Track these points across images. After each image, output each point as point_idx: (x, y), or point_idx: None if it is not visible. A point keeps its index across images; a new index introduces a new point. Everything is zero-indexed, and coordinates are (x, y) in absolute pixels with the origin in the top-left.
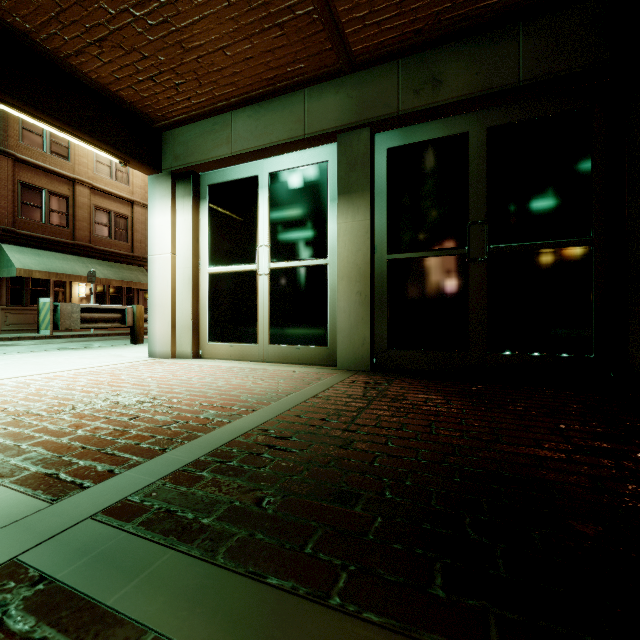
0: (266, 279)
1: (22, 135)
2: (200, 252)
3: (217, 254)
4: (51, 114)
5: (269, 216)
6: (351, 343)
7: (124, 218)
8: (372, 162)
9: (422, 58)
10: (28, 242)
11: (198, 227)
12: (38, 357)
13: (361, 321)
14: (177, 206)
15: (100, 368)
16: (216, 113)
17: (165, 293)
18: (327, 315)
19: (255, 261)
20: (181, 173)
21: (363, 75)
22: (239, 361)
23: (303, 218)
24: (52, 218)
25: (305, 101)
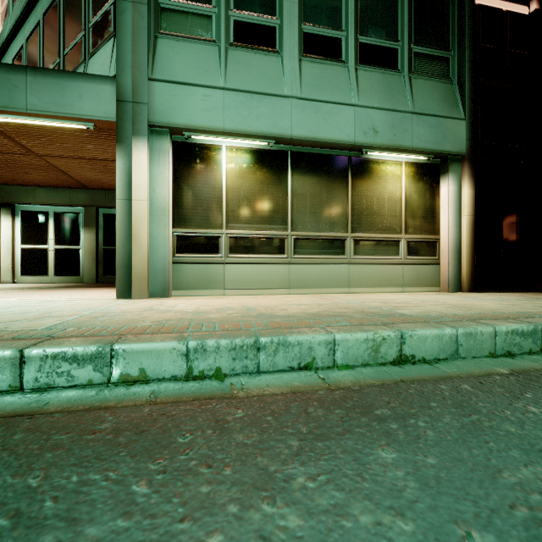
0: (53, 252)
1: None
2: (15, 238)
3: (26, 240)
4: None
5: (54, 228)
6: (90, 275)
7: None
8: (98, 217)
9: (113, 192)
10: None
11: (14, 227)
12: None
13: (93, 268)
14: (2, 217)
15: None
16: (28, 186)
17: None
18: (80, 266)
19: (47, 244)
20: (5, 204)
21: (94, 191)
22: (39, 283)
23: (70, 231)
24: None
25: (71, 193)
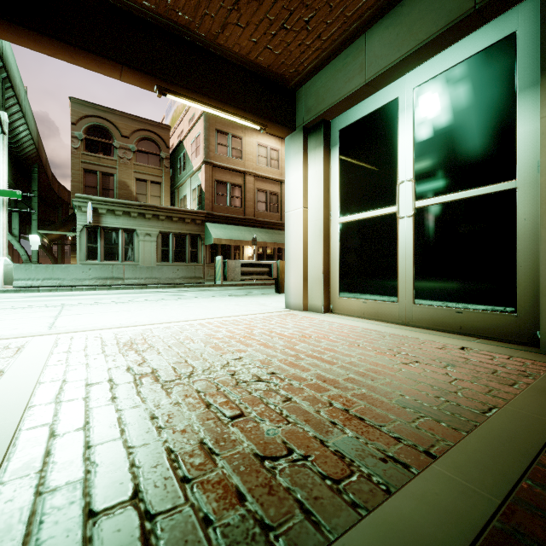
0: (409, 222)
1: (216, 148)
2: (330, 202)
3: (348, 201)
4: (207, 95)
5: (413, 143)
6: None
7: (275, 195)
8: None
9: None
10: (219, 220)
11: (328, 177)
12: (210, 302)
13: None
14: (309, 160)
15: (243, 317)
16: (347, 44)
17: (298, 247)
18: (515, 266)
19: (394, 202)
20: (312, 126)
21: None
22: (373, 321)
23: (468, 131)
24: (232, 202)
25: None
